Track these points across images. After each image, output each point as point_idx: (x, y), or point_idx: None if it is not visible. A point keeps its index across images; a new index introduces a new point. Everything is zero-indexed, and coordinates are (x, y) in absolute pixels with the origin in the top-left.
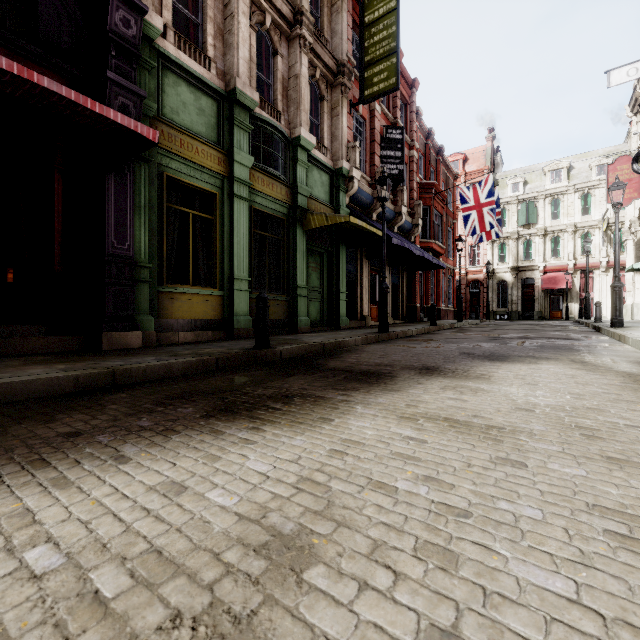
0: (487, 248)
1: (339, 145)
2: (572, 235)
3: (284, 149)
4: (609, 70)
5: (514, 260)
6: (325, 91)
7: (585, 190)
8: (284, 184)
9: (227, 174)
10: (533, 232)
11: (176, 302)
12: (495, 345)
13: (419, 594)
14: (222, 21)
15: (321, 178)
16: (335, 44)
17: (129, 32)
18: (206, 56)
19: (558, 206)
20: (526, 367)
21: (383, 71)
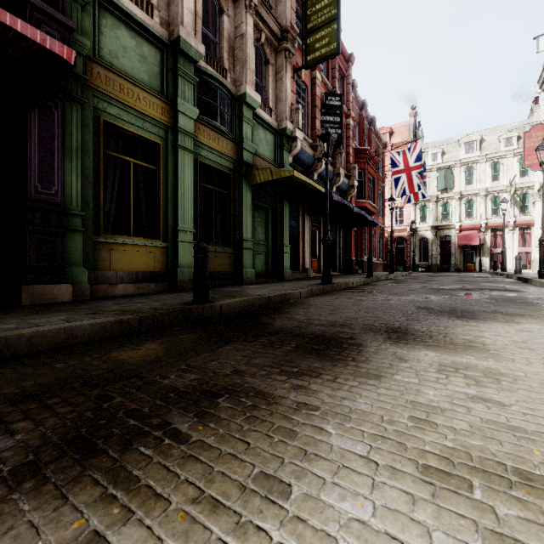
0: (410, 209)
1: (283, 107)
2: (484, 198)
3: (230, 106)
4: (538, 36)
5: (434, 220)
6: (270, 55)
7: (495, 159)
8: (230, 139)
9: (171, 125)
10: (450, 196)
11: (115, 253)
12: (445, 297)
13: None
14: None
15: (266, 137)
16: (279, 12)
17: None
18: (148, 2)
19: (472, 173)
20: (511, 328)
21: (325, 37)
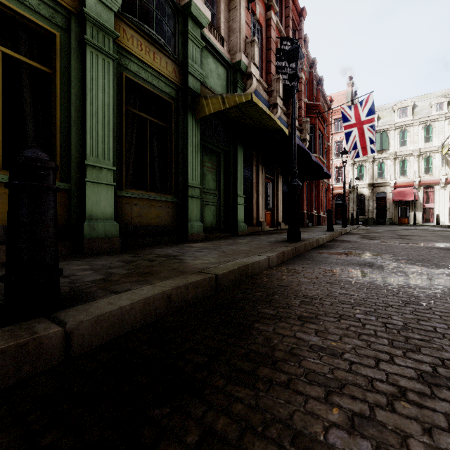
0: (349, 169)
1: (237, 38)
2: (417, 158)
3: (172, 19)
4: None
5: (370, 178)
6: None
7: (427, 123)
8: (171, 59)
9: (76, 11)
10: (385, 156)
11: None
12: None
13: None
14: None
15: (217, 69)
16: None
17: None
18: None
19: (405, 136)
20: None
21: None
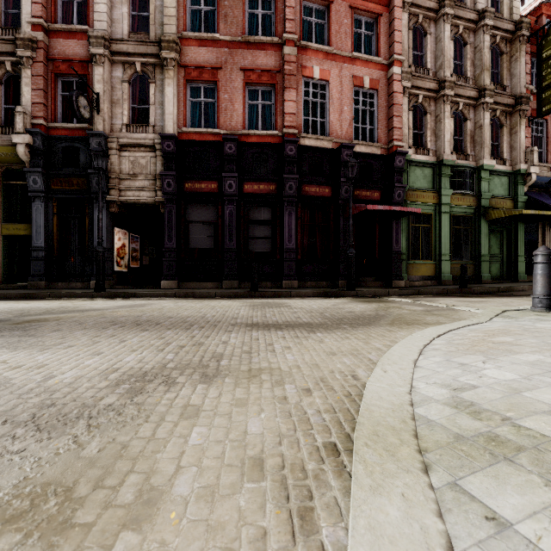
0: None
1: (517, 153)
2: None
3: (471, 174)
4: None
5: None
6: (504, 120)
7: None
8: (471, 196)
9: (437, 202)
10: None
11: (414, 268)
12: None
13: (500, 303)
14: (434, 125)
15: (500, 181)
16: (513, 83)
17: (400, 164)
18: (427, 149)
19: None
20: None
21: None
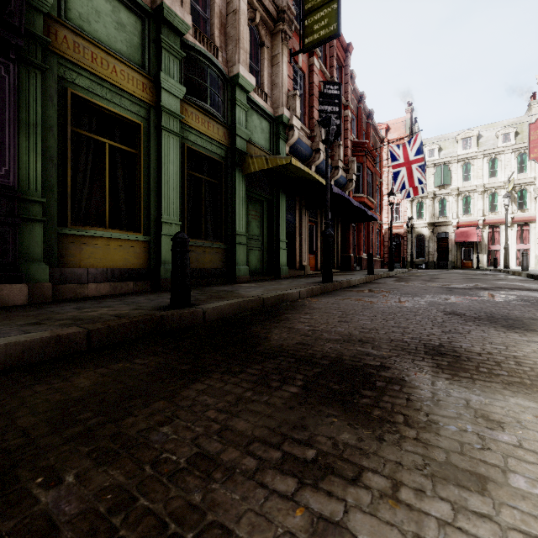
0: (407, 206)
1: (279, 93)
2: (481, 195)
3: (222, 88)
4: None
5: (431, 216)
6: (265, 37)
7: (492, 155)
8: (221, 124)
9: (154, 103)
10: (447, 192)
11: (86, 247)
12: (468, 299)
13: None
14: None
15: (261, 124)
16: None
17: None
18: None
19: (469, 169)
20: None
21: (324, 18)
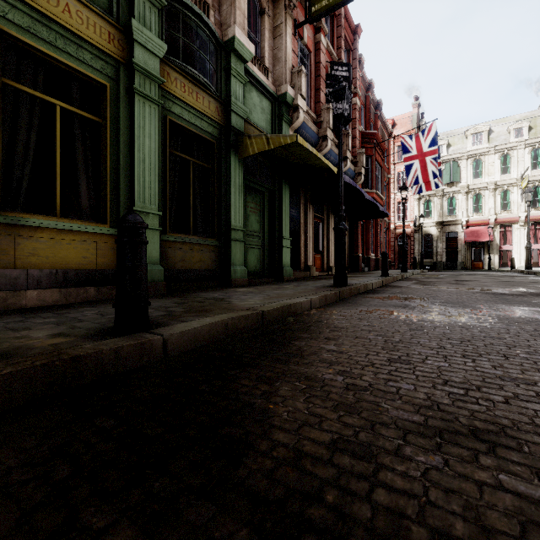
0: (414, 204)
1: (282, 68)
2: (493, 192)
3: (214, 55)
4: None
5: (439, 215)
6: (266, 4)
7: (504, 151)
8: (214, 97)
9: (125, 61)
10: (456, 190)
11: (24, 241)
12: None
13: None
14: None
15: (261, 103)
16: None
17: None
18: None
19: (479, 166)
20: None
21: None
